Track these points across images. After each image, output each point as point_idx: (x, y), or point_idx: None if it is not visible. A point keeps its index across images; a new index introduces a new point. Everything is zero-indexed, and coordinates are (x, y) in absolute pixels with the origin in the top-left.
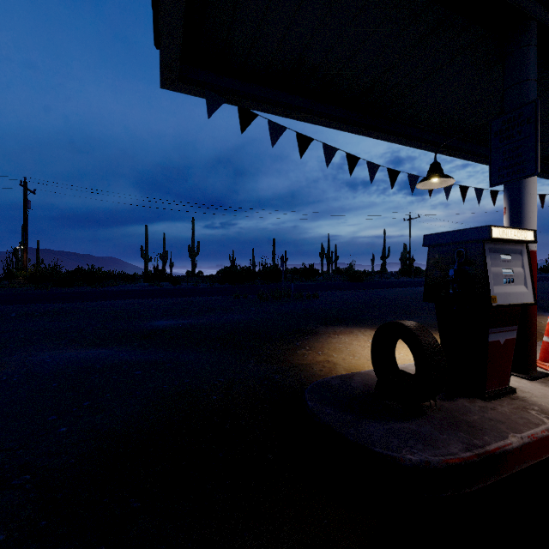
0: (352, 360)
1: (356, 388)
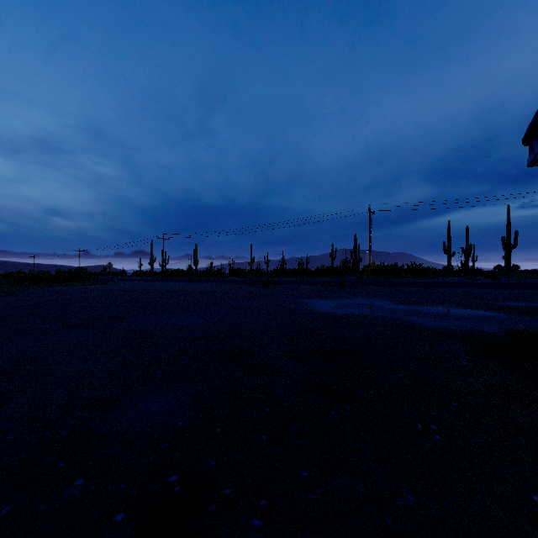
0: None
1: None
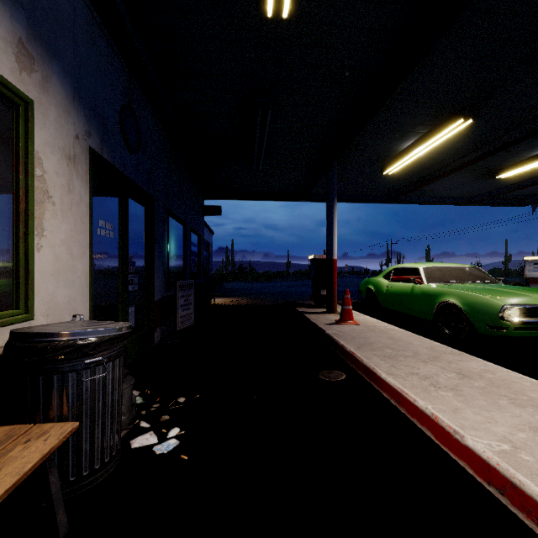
0: None
1: None
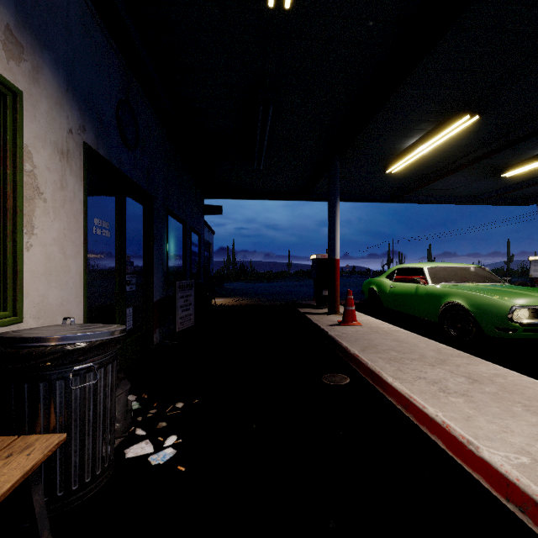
0: None
1: None
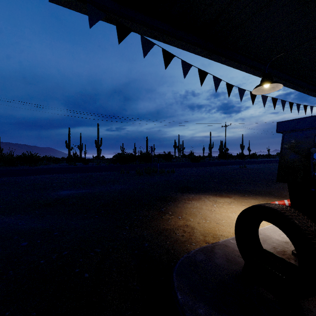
0: (205, 224)
1: (221, 266)
